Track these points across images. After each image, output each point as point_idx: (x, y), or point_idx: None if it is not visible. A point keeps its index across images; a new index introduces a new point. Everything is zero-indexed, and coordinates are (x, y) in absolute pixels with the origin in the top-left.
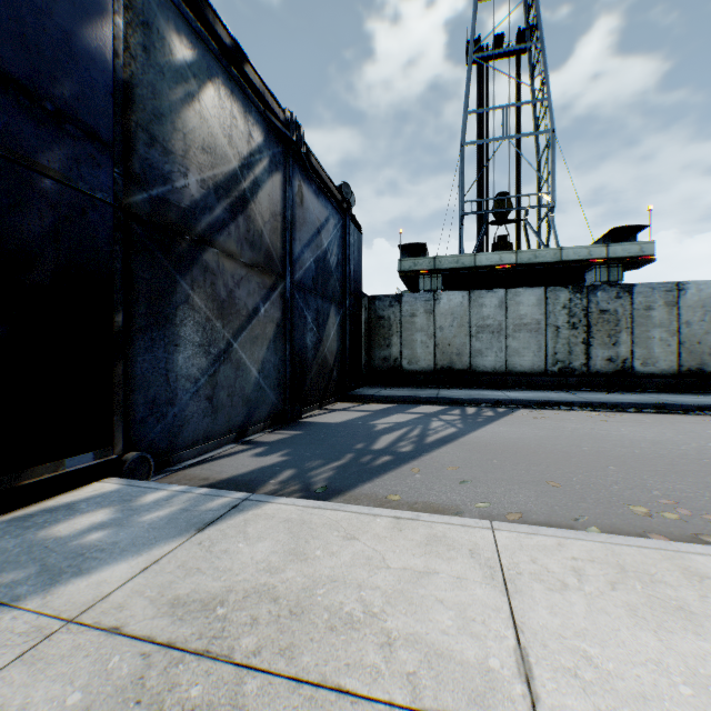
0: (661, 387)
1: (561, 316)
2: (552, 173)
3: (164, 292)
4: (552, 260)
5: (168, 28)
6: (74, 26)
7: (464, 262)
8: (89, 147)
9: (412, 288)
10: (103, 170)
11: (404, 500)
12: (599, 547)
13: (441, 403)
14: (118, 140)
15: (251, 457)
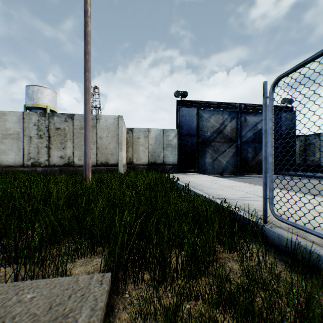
0: None
1: None
2: None
3: (204, 151)
4: None
5: (204, 114)
6: (192, 125)
7: None
8: (193, 137)
9: None
10: (195, 139)
11: None
12: (216, 178)
13: (308, 177)
14: (196, 134)
15: (216, 176)
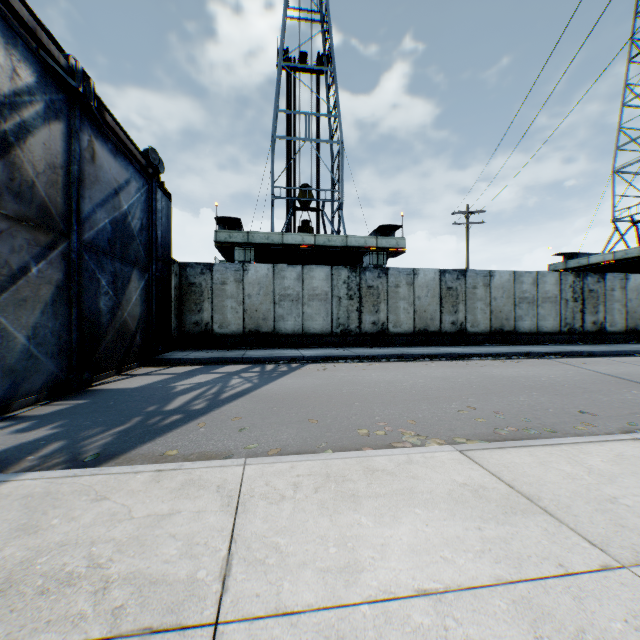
0: (405, 342)
1: (343, 289)
2: (342, 176)
3: None
4: (341, 245)
5: None
6: None
7: (274, 239)
8: None
9: (229, 258)
10: None
11: (182, 453)
12: (319, 463)
13: (246, 363)
14: None
15: (10, 434)
